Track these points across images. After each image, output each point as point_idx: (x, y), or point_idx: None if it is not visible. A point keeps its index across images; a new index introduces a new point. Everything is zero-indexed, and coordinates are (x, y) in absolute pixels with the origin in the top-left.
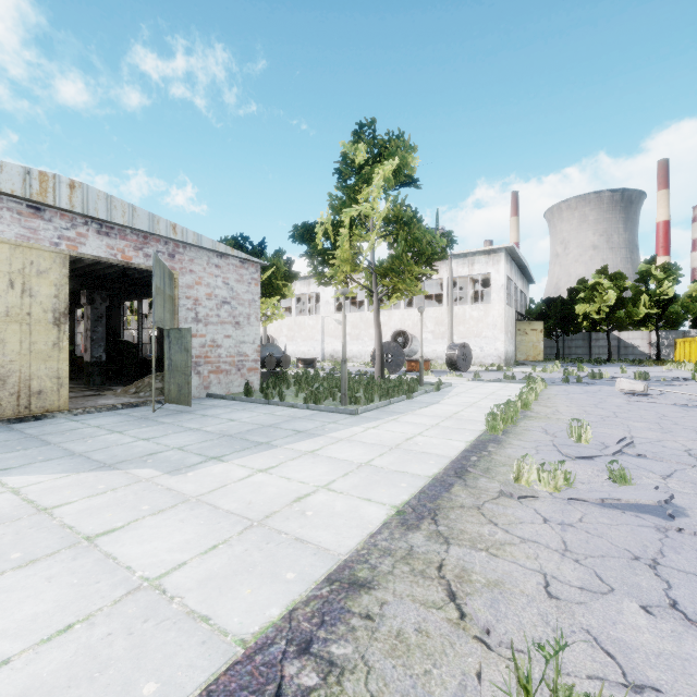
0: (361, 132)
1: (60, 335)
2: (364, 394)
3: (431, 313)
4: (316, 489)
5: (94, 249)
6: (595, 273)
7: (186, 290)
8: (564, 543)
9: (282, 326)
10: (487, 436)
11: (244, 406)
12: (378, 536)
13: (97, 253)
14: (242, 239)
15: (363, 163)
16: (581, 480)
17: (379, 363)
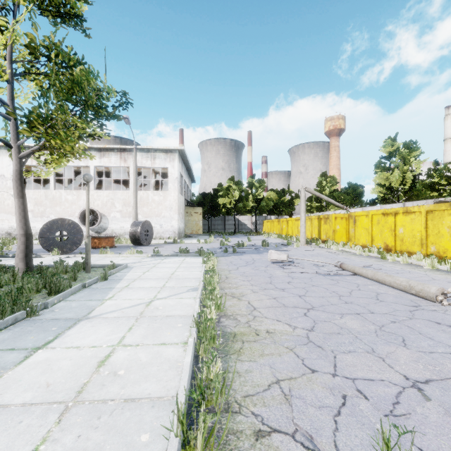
0: None
1: None
2: None
3: (120, 195)
4: None
5: None
6: (228, 180)
7: None
8: None
9: None
10: None
11: None
12: None
13: None
14: None
15: None
16: None
17: (22, 245)
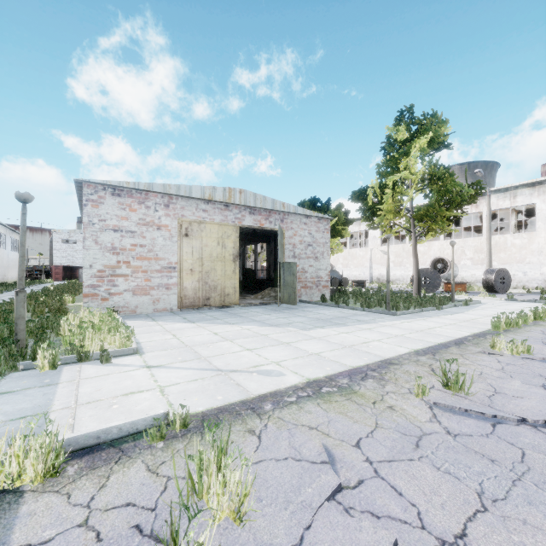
0: (401, 116)
1: (235, 267)
2: (403, 305)
3: (470, 242)
4: (373, 341)
5: (248, 222)
6: None
7: (289, 239)
8: (502, 368)
9: (339, 256)
10: (490, 331)
11: (324, 308)
12: (403, 355)
13: (249, 224)
14: (314, 200)
15: (402, 142)
16: (542, 353)
17: (416, 284)
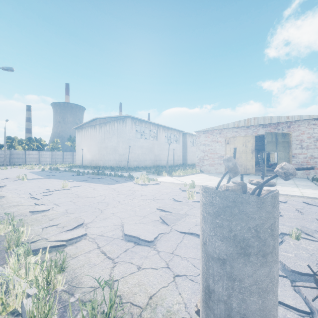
0: None
1: (253, 156)
2: None
3: None
4: None
5: (261, 132)
6: None
7: (296, 137)
8: None
9: None
10: None
11: (300, 181)
12: None
13: (262, 133)
14: None
15: None
16: None
17: None
